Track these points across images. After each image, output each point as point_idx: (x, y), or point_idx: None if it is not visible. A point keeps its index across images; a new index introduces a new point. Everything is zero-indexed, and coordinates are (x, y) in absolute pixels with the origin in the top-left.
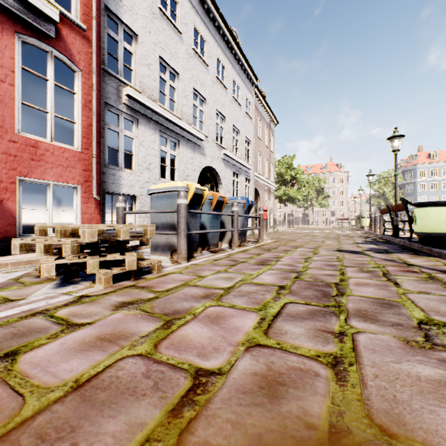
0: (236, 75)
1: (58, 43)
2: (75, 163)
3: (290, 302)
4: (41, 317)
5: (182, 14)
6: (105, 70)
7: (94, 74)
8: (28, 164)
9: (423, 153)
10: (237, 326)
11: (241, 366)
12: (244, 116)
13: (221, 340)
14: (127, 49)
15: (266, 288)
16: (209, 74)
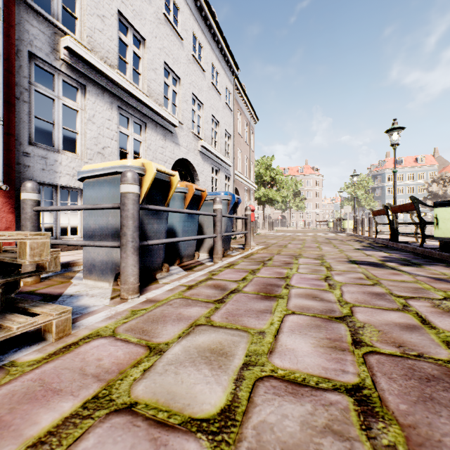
0: (215, 59)
1: None
2: None
3: None
4: None
5: None
6: (29, 4)
7: None
8: None
9: (390, 159)
10: None
11: None
12: (224, 106)
13: None
14: None
15: (325, 408)
16: (184, 49)
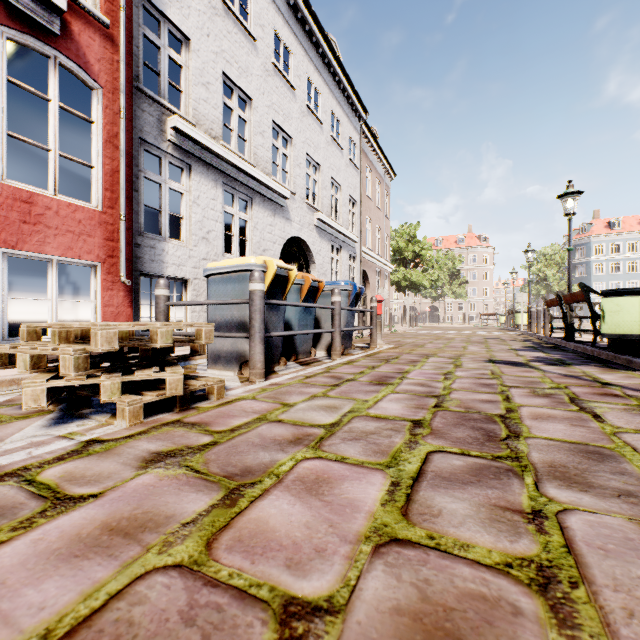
0: (336, 104)
1: (66, 44)
2: (93, 228)
3: (435, 451)
4: (12, 483)
5: (256, 11)
6: (140, 90)
7: (122, 94)
8: (18, 228)
9: (600, 221)
10: (354, 499)
11: (370, 592)
12: (348, 164)
13: (327, 530)
14: (174, 59)
15: (392, 424)
16: (296, 101)
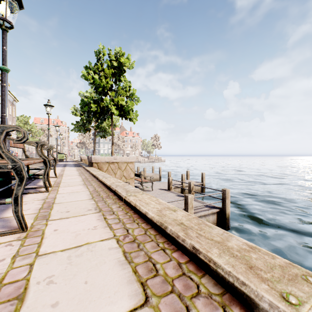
0: None
1: None
2: None
3: None
4: None
5: None
6: None
7: None
8: None
9: None
10: None
11: None
12: None
13: None
14: None
15: None
16: None
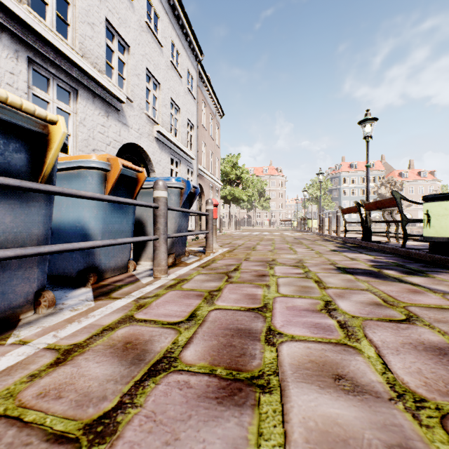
0: (175, 36)
1: None
2: None
3: None
4: None
5: None
6: None
7: None
8: None
9: (345, 163)
10: None
11: None
12: (186, 92)
13: None
14: None
15: None
16: (134, 12)
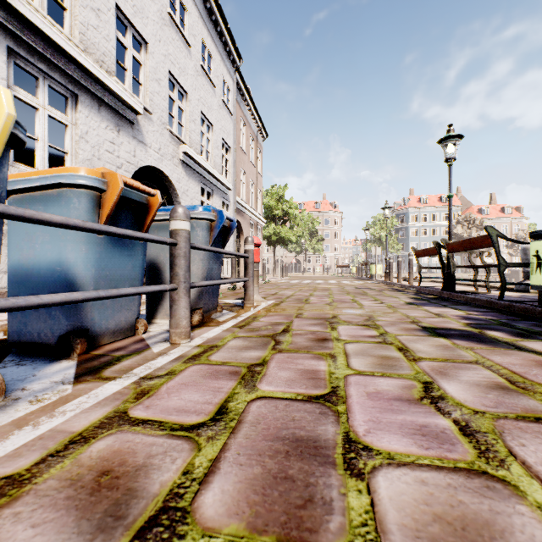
0: (207, 35)
1: None
2: None
3: None
4: None
5: None
6: None
7: None
8: None
9: (414, 197)
10: None
11: None
12: (221, 105)
13: None
14: None
15: None
16: None
